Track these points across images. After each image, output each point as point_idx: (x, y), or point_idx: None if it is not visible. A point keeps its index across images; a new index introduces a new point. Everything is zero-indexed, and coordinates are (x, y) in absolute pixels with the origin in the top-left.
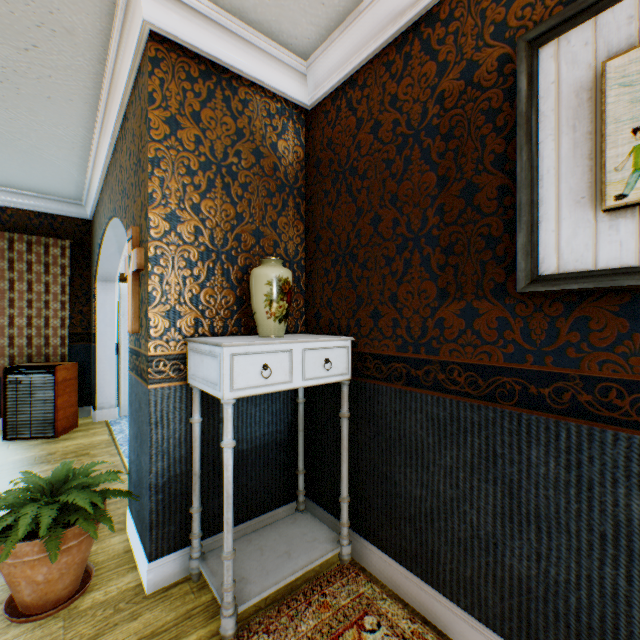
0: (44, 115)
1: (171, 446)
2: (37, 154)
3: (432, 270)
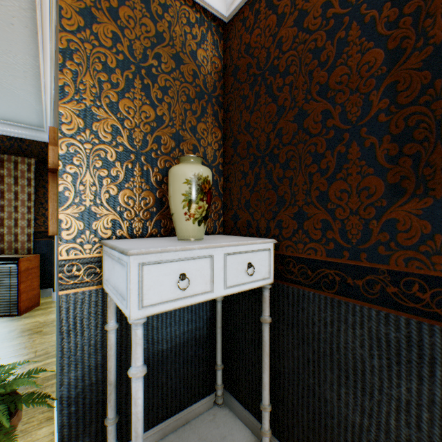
0: None
1: (85, 354)
2: None
3: (378, 163)
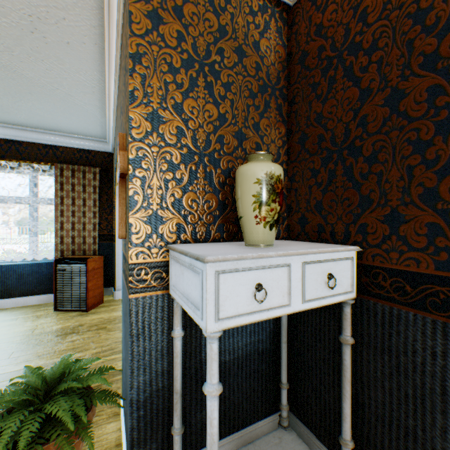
0: (68, 62)
1: (152, 359)
2: (71, 101)
3: None
